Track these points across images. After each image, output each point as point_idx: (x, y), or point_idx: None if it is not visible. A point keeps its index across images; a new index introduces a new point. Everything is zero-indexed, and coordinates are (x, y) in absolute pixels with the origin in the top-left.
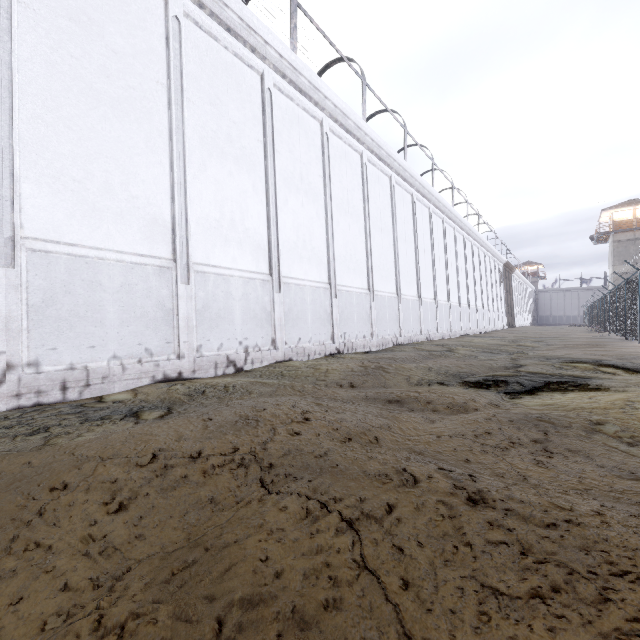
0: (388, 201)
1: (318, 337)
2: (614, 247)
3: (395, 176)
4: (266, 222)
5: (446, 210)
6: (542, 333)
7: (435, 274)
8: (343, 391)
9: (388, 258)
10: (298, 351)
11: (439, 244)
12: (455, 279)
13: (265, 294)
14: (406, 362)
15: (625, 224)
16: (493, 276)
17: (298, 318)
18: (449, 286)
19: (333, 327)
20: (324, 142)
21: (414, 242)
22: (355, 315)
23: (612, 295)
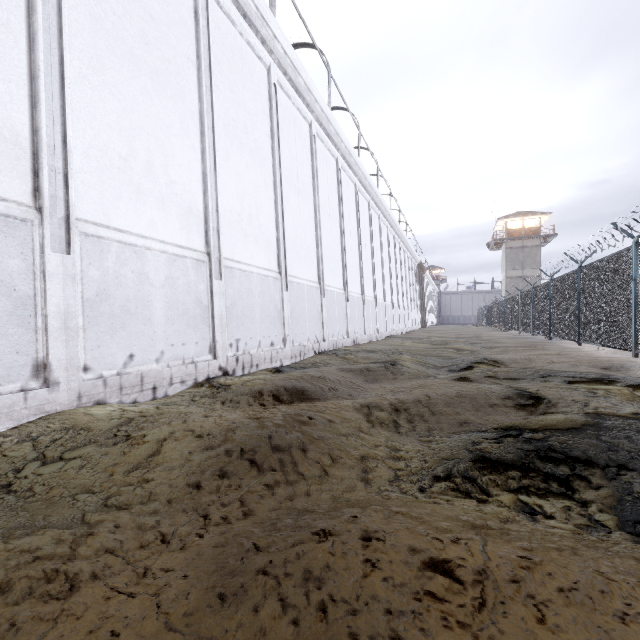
0: (307, 155)
1: (180, 350)
2: (507, 253)
3: (316, 125)
4: (26, 81)
5: (372, 192)
6: (456, 333)
7: (362, 264)
8: (144, 600)
9: (307, 233)
10: (124, 383)
11: (365, 230)
12: (380, 273)
13: (12, 251)
14: (341, 391)
15: (516, 233)
16: (410, 275)
17: (127, 313)
18: (375, 280)
19: (214, 330)
20: (199, 4)
21: (339, 220)
22: (257, 310)
23: (524, 295)
